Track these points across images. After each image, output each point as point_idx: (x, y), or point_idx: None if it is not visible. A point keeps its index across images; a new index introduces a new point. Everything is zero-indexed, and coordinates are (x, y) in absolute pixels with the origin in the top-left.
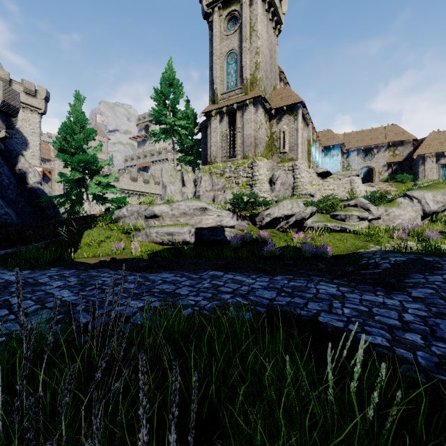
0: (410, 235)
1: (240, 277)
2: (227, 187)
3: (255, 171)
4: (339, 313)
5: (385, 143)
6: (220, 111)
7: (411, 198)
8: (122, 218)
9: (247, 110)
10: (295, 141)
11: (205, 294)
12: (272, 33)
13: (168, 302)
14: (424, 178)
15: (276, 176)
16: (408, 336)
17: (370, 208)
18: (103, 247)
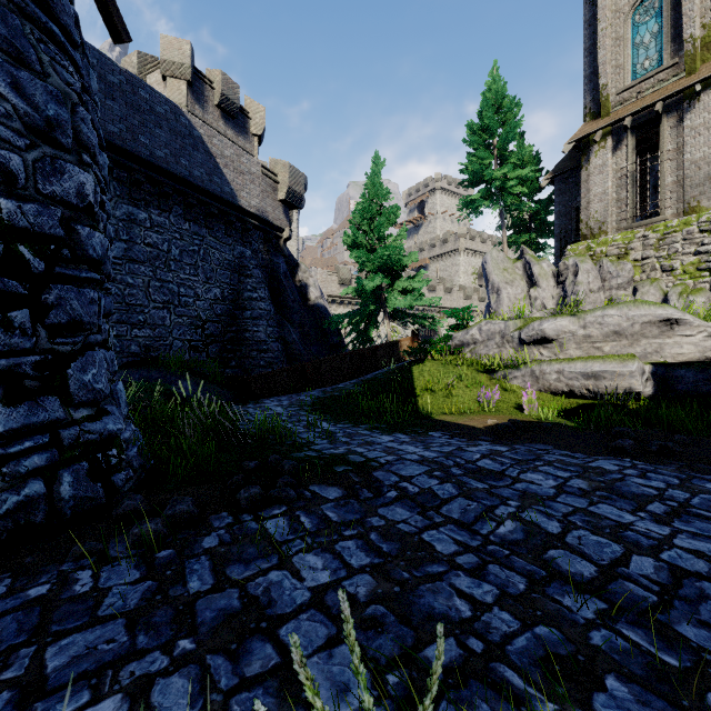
0: None
1: None
2: (640, 280)
3: None
4: None
5: None
6: (614, 129)
7: None
8: (469, 345)
9: (693, 107)
10: None
11: None
12: None
13: None
14: None
15: None
16: None
17: None
18: (458, 395)
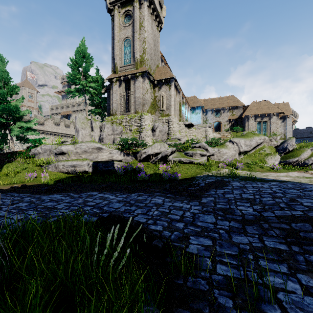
0: (229, 165)
1: (108, 195)
2: (123, 132)
3: (142, 122)
4: (150, 214)
5: (227, 107)
6: (119, 79)
7: (233, 143)
8: (38, 154)
9: (137, 80)
10: (170, 103)
11: (74, 207)
12: (156, 29)
13: (44, 214)
14: (248, 129)
15: (156, 126)
16: (177, 224)
17: (208, 148)
18: (19, 176)
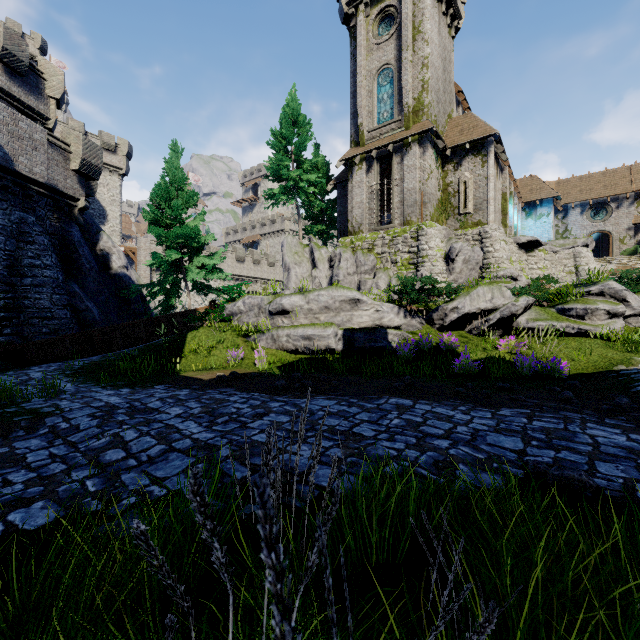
0: None
1: (443, 410)
2: (379, 268)
3: (422, 243)
4: None
5: (630, 192)
6: (367, 157)
7: None
8: (237, 315)
9: (408, 152)
10: (484, 196)
11: (405, 438)
12: (446, 34)
13: (354, 449)
14: None
15: (456, 250)
16: None
17: (627, 297)
18: (215, 355)
